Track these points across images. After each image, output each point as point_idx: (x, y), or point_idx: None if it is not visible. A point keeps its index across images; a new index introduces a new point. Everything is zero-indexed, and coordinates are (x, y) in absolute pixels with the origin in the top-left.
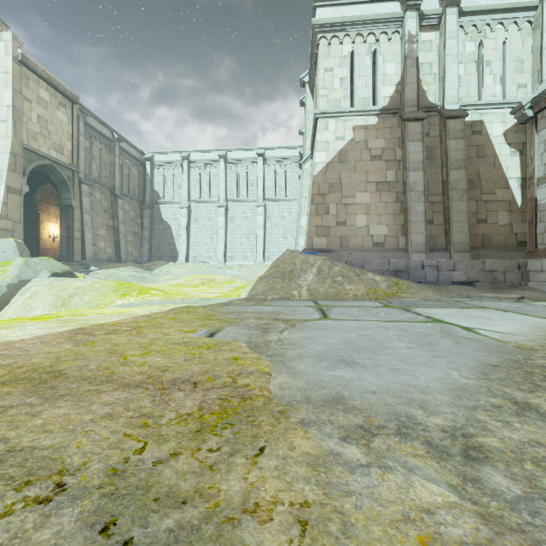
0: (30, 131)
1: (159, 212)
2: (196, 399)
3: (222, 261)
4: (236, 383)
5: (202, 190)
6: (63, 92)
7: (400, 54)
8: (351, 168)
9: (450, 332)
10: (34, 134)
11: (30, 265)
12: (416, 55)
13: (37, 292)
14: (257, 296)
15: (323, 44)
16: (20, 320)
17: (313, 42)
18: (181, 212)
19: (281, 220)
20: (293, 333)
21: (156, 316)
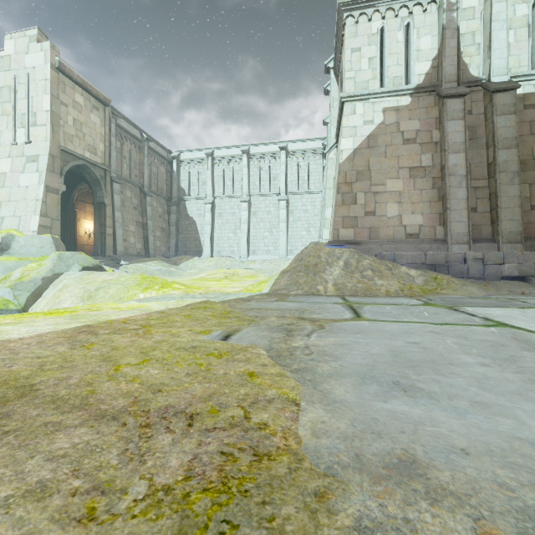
0: (66, 134)
1: (185, 209)
2: (186, 452)
3: (245, 255)
4: (249, 420)
5: (226, 186)
6: (96, 96)
7: (437, 25)
8: (381, 153)
9: (528, 341)
10: (70, 136)
11: (63, 259)
12: (456, 24)
13: (68, 285)
14: (279, 291)
15: (350, 23)
16: (34, 314)
17: (339, 22)
18: (205, 208)
19: (304, 213)
20: (323, 338)
21: (170, 312)
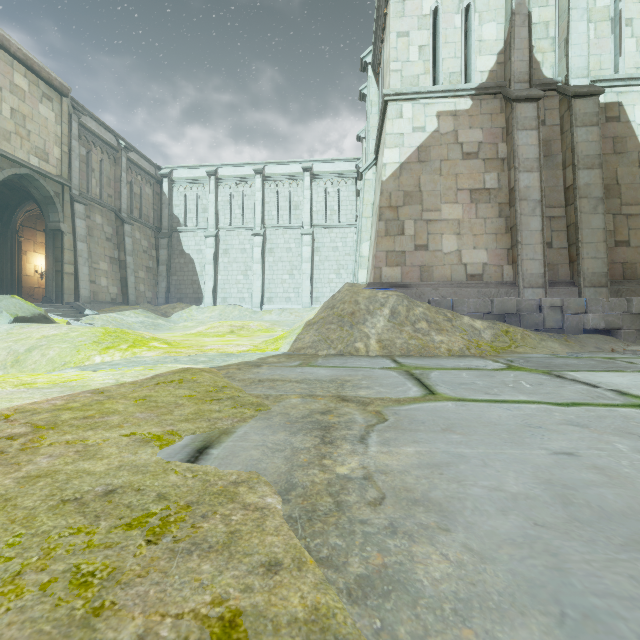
0: None
1: (180, 243)
2: None
3: (258, 304)
4: None
5: (233, 214)
6: (48, 80)
7: (503, 10)
8: (435, 170)
9: None
10: (6, 133)
11: None
12: (528, 9)
13: None
14: (303, 350)
15: None
16: None
17: None
18: (206, 242)
19: (334, 252)
20: (393, 447)
21: (115, 391)
